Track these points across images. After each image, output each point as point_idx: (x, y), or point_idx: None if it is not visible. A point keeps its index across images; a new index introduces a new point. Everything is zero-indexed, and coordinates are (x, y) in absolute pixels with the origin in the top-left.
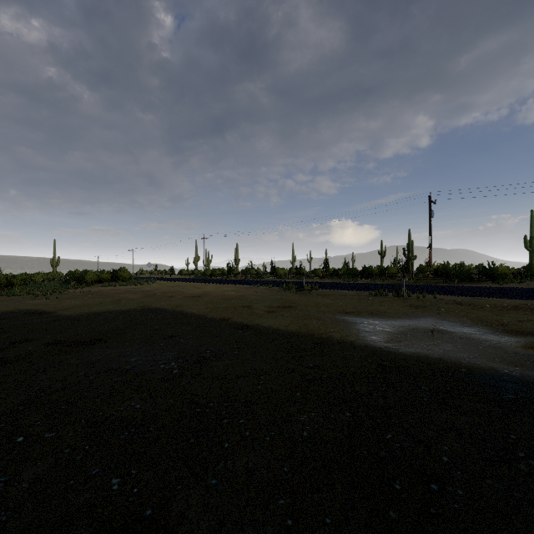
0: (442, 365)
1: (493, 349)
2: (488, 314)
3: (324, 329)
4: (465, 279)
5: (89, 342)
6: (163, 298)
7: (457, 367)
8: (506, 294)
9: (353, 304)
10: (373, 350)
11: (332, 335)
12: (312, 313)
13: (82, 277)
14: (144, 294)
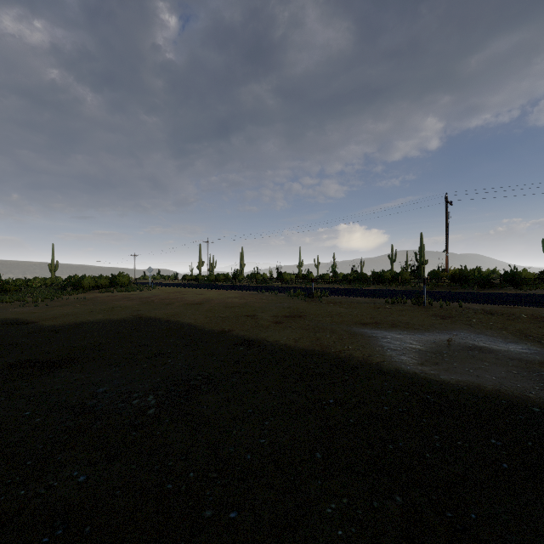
0: (505, 402)
1: None
2: (530, 327)
3: (341, 346)
4: (486, 284)
5: (59, 362)
6: (160, 305)
7: (526, 405)
8: (538, 302)
9: (369, 314)
10: (407, 376)
11: (352, 354)
12: (324, 324)
13: (78, 282)
14: (141, 301)
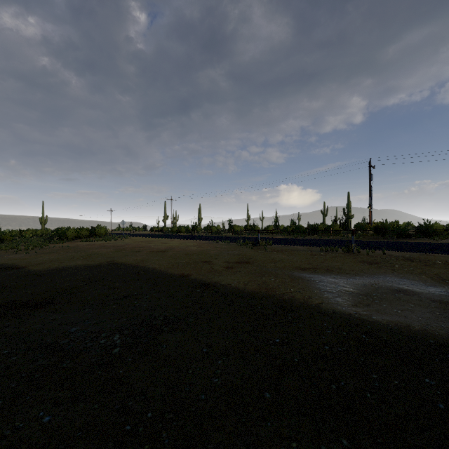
0: (433, 341)
1: None
2: (445, 272)
3: (284, 289)
4: (403, 235)
5: (40, 303)
6: (130, 253)
7: None
8: None
9: (307, 260)
10: (343, 317)
11: (294, 296)
12: (269, 269)
13: (63, 233)
14: (115, 249)
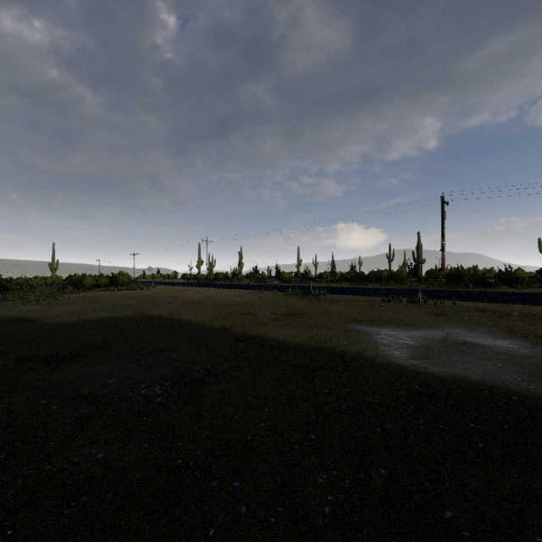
0: (487, 391)
1: (541, 368)
2: (519, 324)
3: (336, 342)
4: (481, 283)
5: (67, 357)
6: (161, 304)
7: (507, 394)
8: (530, 301)
9: (365, 312)
10: (398, 369)
11: (347, 349)
12: (321, 321)
13: (79, 281)
14: (142, 300)
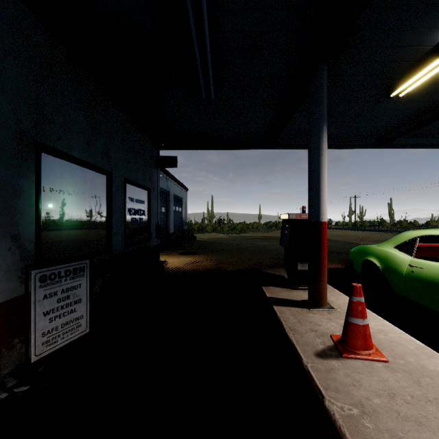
0: None
1: None
2: None
3: None
4: None
5: None
6: None
7: None
8: None
9: None
10: None
11: None
12: None
13: (277, 225)
14: None
